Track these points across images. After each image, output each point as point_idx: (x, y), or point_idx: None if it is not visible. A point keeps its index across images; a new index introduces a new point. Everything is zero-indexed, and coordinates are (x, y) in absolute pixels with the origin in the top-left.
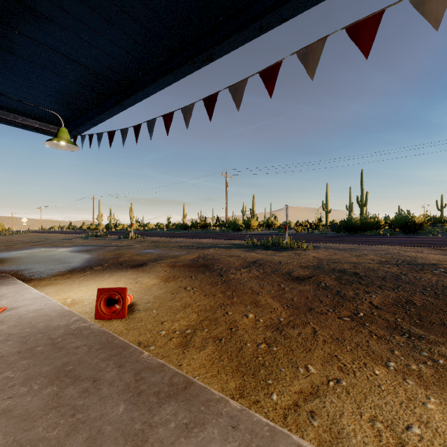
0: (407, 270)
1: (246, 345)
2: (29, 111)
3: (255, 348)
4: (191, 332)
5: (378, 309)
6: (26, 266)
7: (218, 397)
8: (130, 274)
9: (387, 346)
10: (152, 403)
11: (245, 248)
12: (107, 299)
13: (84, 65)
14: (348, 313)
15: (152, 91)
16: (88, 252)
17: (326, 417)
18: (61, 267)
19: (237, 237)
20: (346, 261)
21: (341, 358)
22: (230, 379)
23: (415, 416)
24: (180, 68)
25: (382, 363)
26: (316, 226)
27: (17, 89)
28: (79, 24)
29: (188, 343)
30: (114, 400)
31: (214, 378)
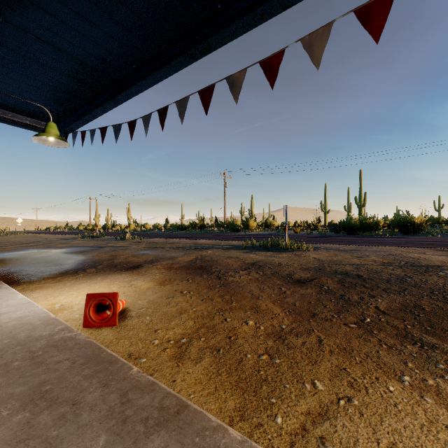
0: (411, 272)
1: (246, 356)
2: (19, 106)
3: (256, 360)
4: (186, 341)
5: (386, 314)
6: (17, 268)
7: (215, 424)
8: (124, 276)
9: (400, 356)
10: (138, 433)
11: (244, 250)
12: (97, 305)
13: (75, 56)
14: (354, 319)
15: (147, 85)
16: (82, 253)
17: (338, 444)
18: (53, 270)
19: (236, 238)
20: (348, 263)
21: (351, 372)
22: (228, 397)
23: (439, 443)
24: (176, 59)
25: (395, 377)
26: (315, 227)
27: (5, 83)
28: (67, 10)
29: (183, 355)
30: (94, 430)
31: (211, 397)
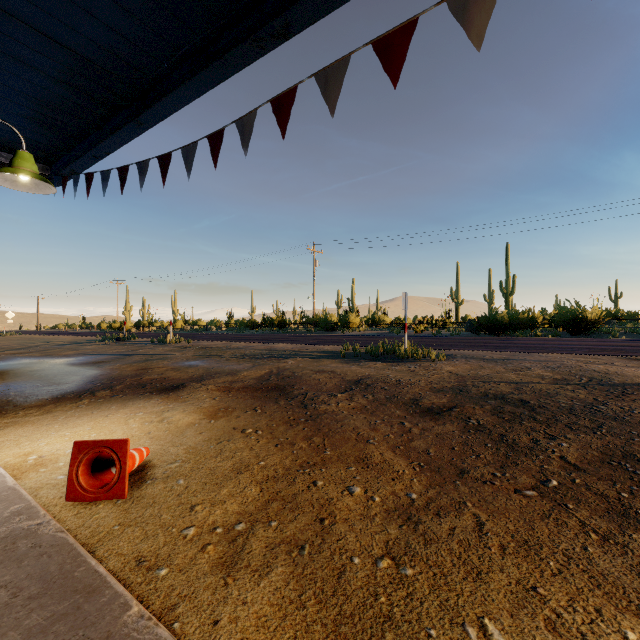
0: (603, 395)
1: (351, 562)
2: None
3: (370, 569)
4: (245, 528)
5: (580, 470)
6: None
7: None
8: (154, 404)
9: (627, 559)
10: None
11: (342, 359)
12: (94, 461)
13: (67, 45)
14: (531, 480)
15: (188, 97)
16: (97, 365)
17: None
18: (44, 392)
19: (330, 341)
20: (502, 380)
21: (547, 596)
22: None
23: None
24: (233, 50)
25: (631, 607)
26: (444, 324)
27: None
28: None
29: (237, 559)
30: None
31: None
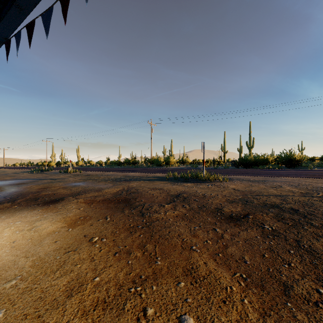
0: None
1: None
2: None
3: None
4: None
5: None
6: None
7: None
8: (33, 214)
9: None
10: None
11: (167, 181)
12: None
13: None
14: None
15: None
16: (18, 185)
17: None
18: None
19: (160, 171)
20: (269, 193)
21: None
22: None
23: None
24: None
25: None
26: (218, 163)
27: None
28: None
29: None
30: None
31: None
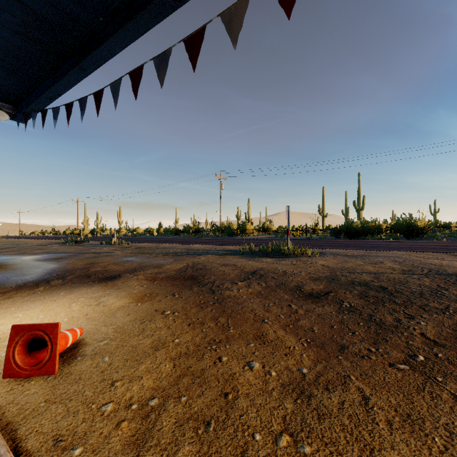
0: (443, 283)
1: (253, 439)
2: None
3: (270, 447)
4: (157, 404)
5: (440, 346)
6: None
7: None
8: (94, 290)
9: None
10: None
11: (241, 255)
12: (31, 341)
13: None
14: (401, 355)
15: (119, 46)
16: (56, 261)
17: None
18: (10, 281)
19: (232, 243)
20: (363, 271)
21: None
22: None
23: None
24: (154, 2)
25: None
26: (314, 231)
27: None
28: None
29: (148, 436)
30: None
31: None
